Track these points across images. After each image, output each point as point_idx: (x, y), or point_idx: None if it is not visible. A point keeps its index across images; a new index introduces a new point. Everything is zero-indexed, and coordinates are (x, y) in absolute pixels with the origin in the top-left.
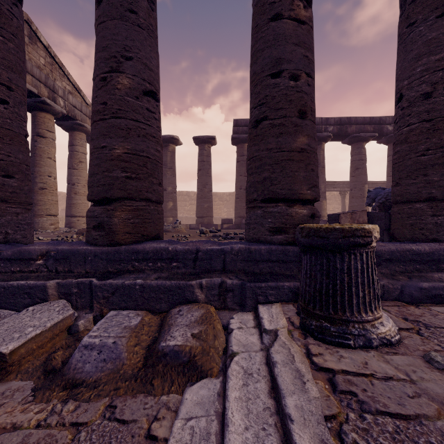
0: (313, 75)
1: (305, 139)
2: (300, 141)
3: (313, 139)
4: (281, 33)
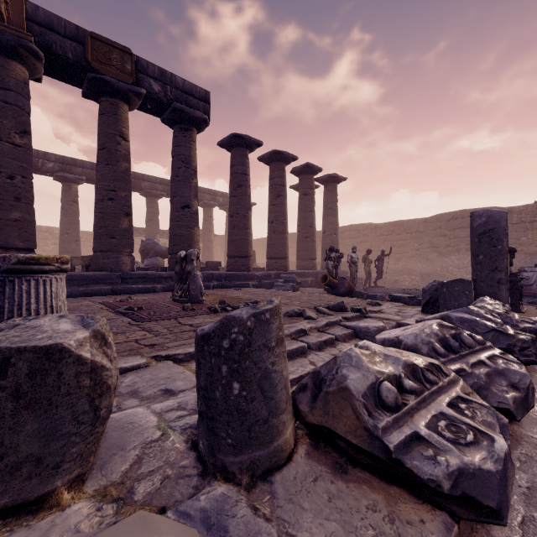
0: (29, 176)
1: (19, 214)
2: (14, 215)
3: (28, 214)
4: (1, 150)
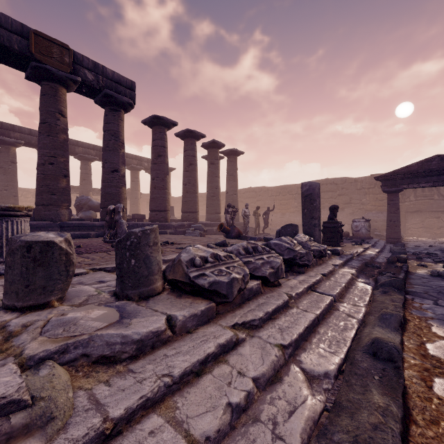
0: None
1: None
2: None
3: None
4: None
